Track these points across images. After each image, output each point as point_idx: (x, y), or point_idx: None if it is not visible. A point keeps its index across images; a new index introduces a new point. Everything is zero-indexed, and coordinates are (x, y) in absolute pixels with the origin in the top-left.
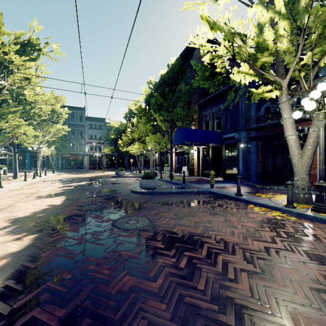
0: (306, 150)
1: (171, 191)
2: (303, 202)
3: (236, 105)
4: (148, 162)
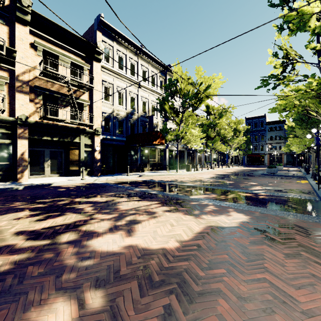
0: None
1: (280, 174)
2: None
3: None
4: None
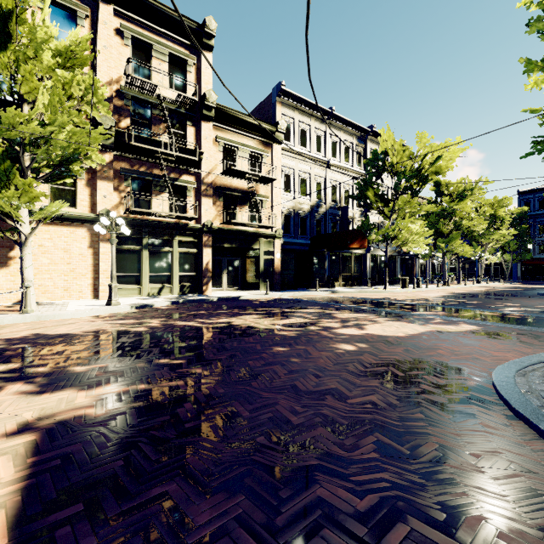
0: None
1: None
2: None
3: None
4: None
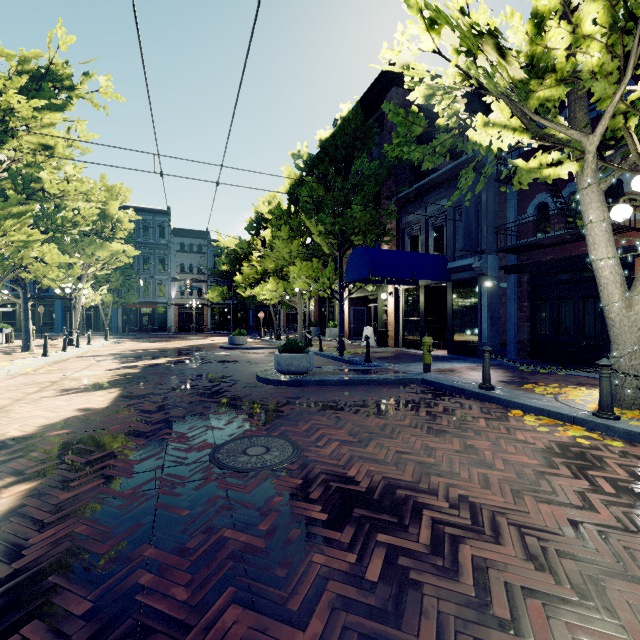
0: (639, 291)
1: (342, 378)
2: (633, 405)
3: (476, 201)
4: (296, 319)
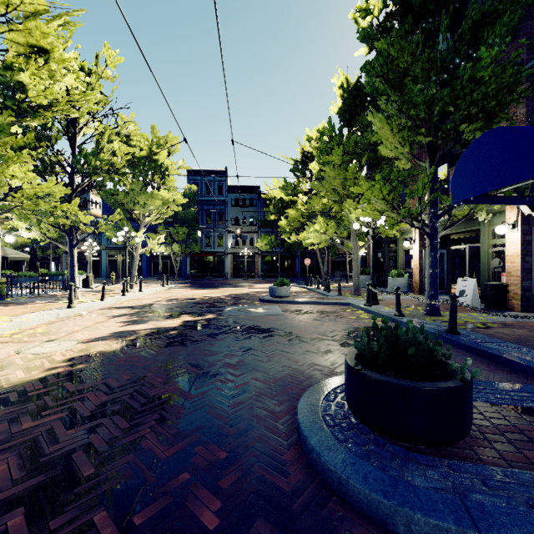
0: None
1: None
2: None
3: None
4: (341, 266)
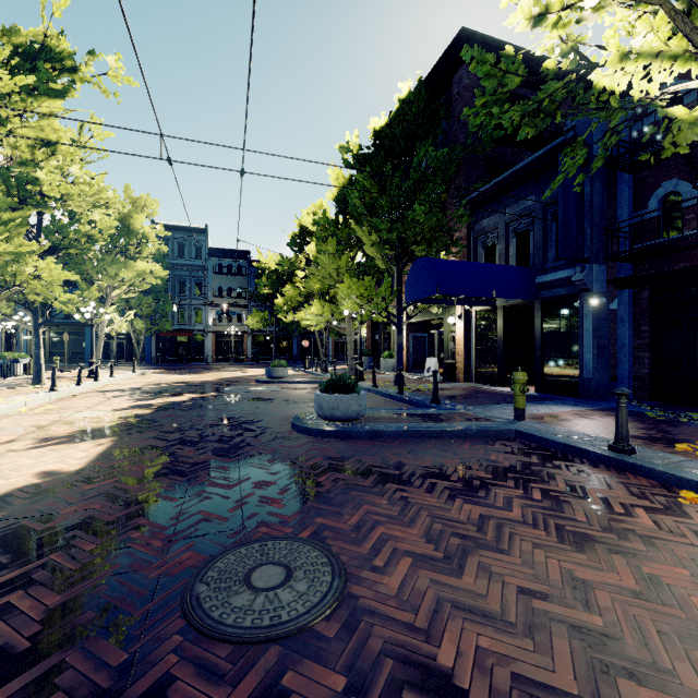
0: None
1: (405, 428)
2: None
3: (577, 194)
4: (345, 348)
